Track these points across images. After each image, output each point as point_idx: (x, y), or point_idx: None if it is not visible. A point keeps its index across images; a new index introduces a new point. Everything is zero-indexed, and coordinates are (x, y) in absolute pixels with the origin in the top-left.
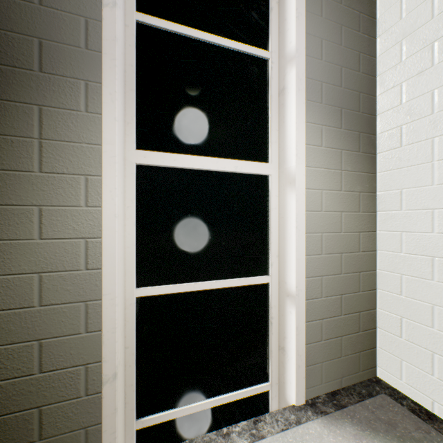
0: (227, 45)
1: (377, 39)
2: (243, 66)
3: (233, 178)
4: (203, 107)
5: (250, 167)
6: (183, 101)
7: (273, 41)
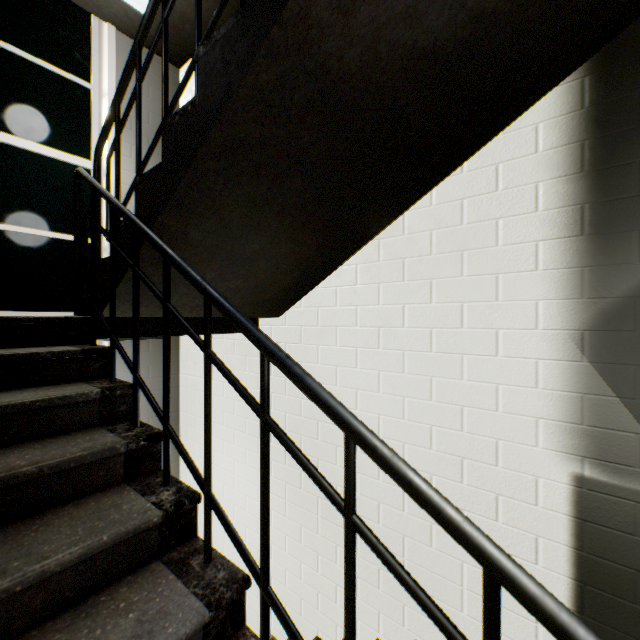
0: (52, 69)
1: (181, 102)
2: (67, 88)
3: (58, 164)
4: (29, 107)
5: (74, 159)
6: (9, 97)
7: (95, 79)
